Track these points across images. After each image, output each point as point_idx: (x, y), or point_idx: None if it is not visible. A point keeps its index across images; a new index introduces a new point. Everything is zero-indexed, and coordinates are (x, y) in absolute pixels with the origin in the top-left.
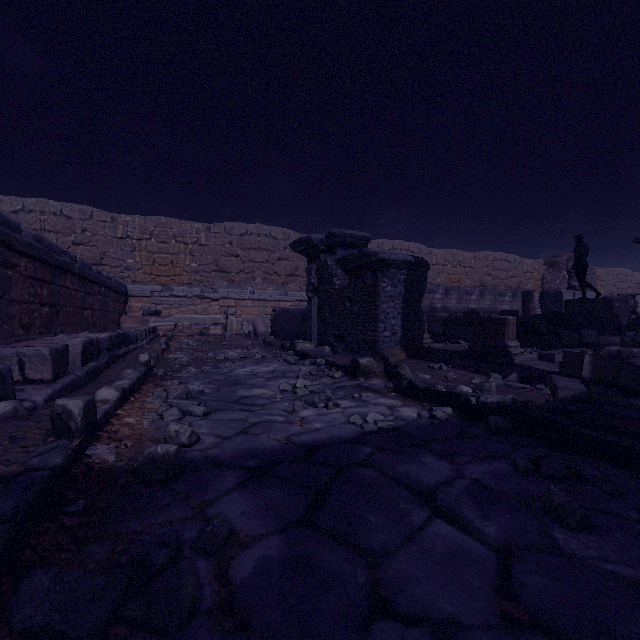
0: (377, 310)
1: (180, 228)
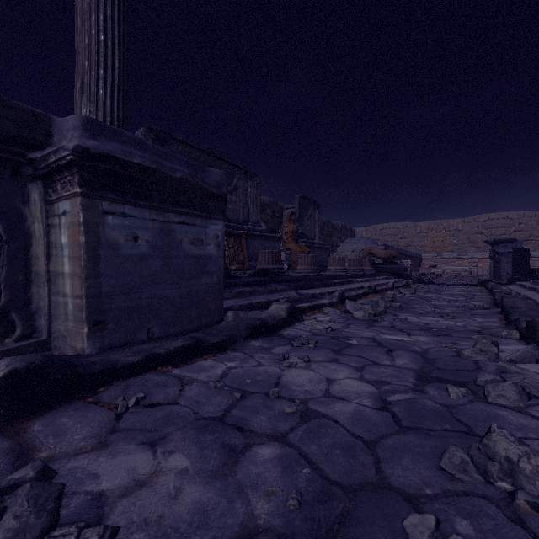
0: (500, 266)
1: (447, 224)
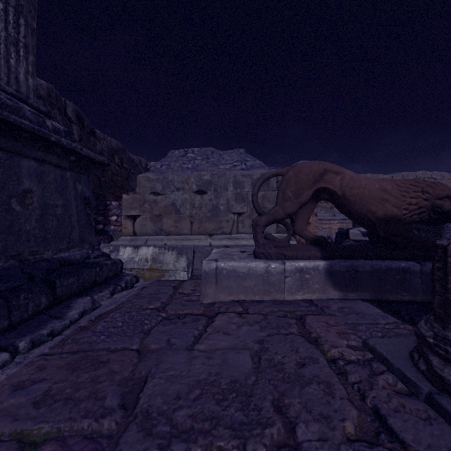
0: (442, 237)
1: None
